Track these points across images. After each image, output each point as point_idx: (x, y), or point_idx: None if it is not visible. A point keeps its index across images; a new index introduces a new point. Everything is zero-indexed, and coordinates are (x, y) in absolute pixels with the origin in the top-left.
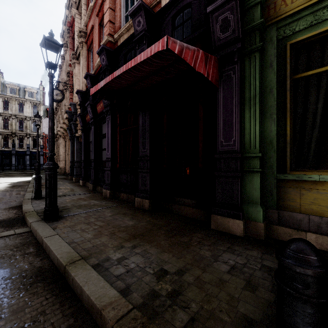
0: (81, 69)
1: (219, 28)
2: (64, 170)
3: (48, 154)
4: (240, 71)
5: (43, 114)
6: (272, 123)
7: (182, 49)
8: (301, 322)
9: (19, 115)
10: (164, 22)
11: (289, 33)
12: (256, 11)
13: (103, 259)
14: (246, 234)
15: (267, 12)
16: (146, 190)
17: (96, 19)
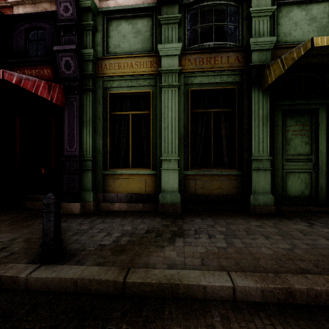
0: None
1: (64, 66)
2: None
3: None
4: (79, 101)
5: None
6: (100, 139)
7: (20, 80)
8: (46, 220)
9: None
10: (17, 30)
11: (109, 86)
12: (90, 65)
13: None
14: (83, 212)
15: (97, 67)
16: None
17: None
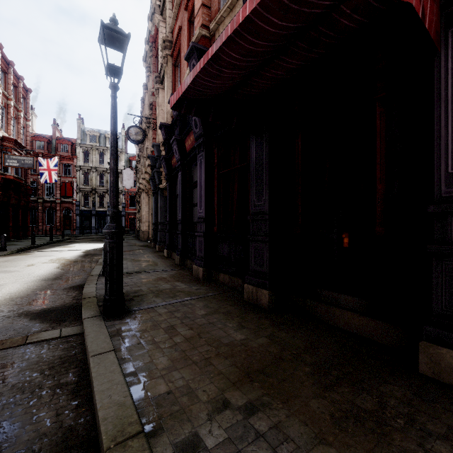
0: (166, 94)
1: None
2: (147, 234)
3: (109, 211)
4: None
5: (126, 165)
6: None
7: None
8: None
9: (100, 167)
10: None
11: None
12: None
13: (184, 440)
14: None
15: None
16: (263, 272)
17: (185, 15)
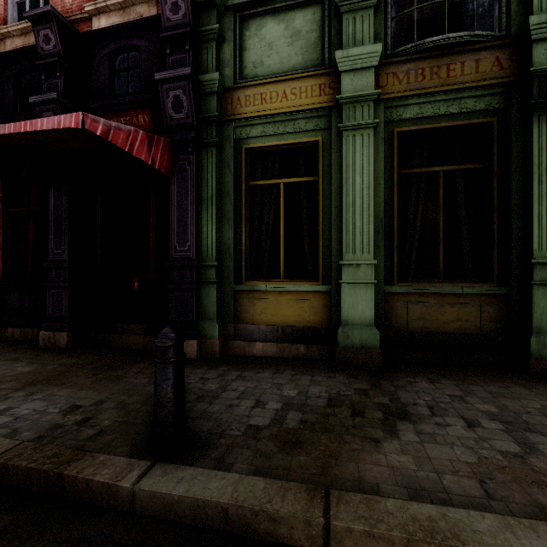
0: None
1: (171, 105)
2: None
3: None
4: (196, 164)
5: None
6: (230, 229)
7: (108, 130)
8: (162, 378)
9: None
10: (97, 55)
11: (245, 136)
12: (213, 101)
13: None
14: (202, 356)
15: (225, 104)
16: (62, 317)
17: None
